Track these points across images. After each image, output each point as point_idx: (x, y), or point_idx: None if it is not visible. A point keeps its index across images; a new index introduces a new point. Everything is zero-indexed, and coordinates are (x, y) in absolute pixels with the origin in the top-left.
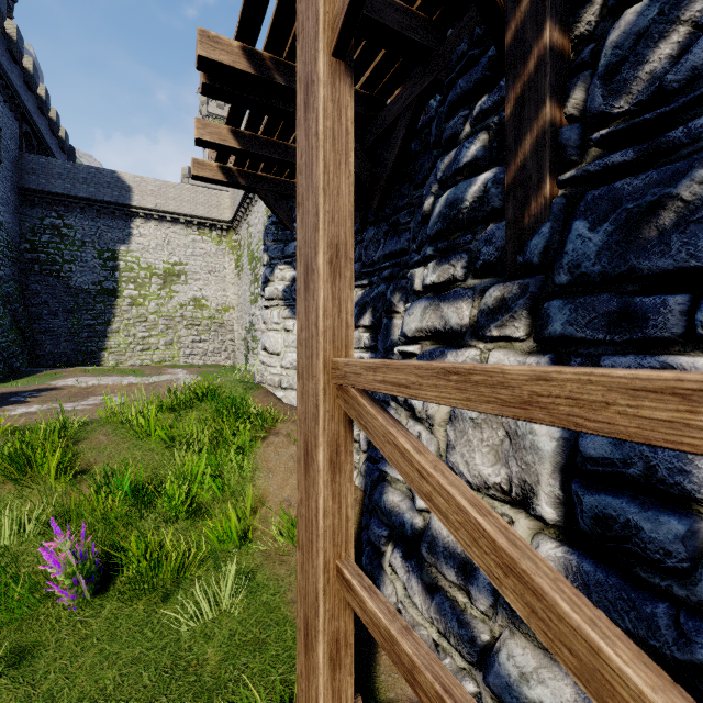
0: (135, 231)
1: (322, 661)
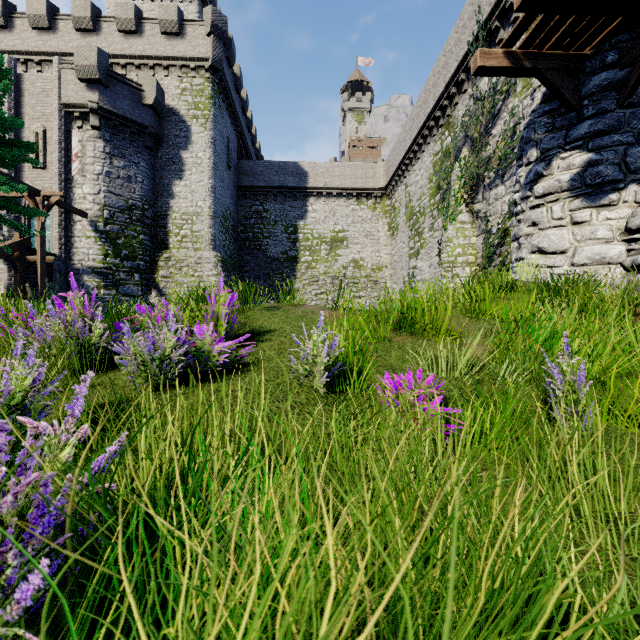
0: (310, 208)
1: None
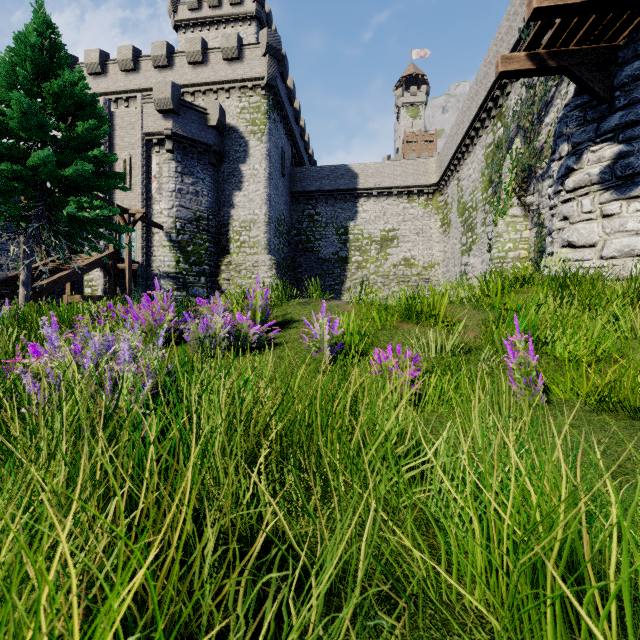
0: (360, 209)
1: None
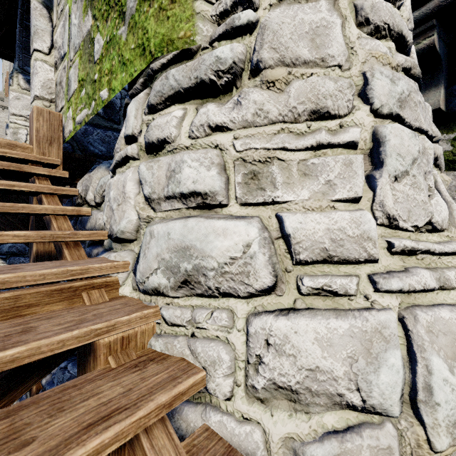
0: None
1: None
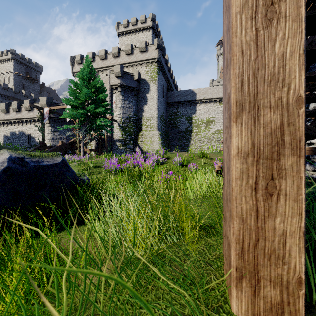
0: (197, 108)
1: None
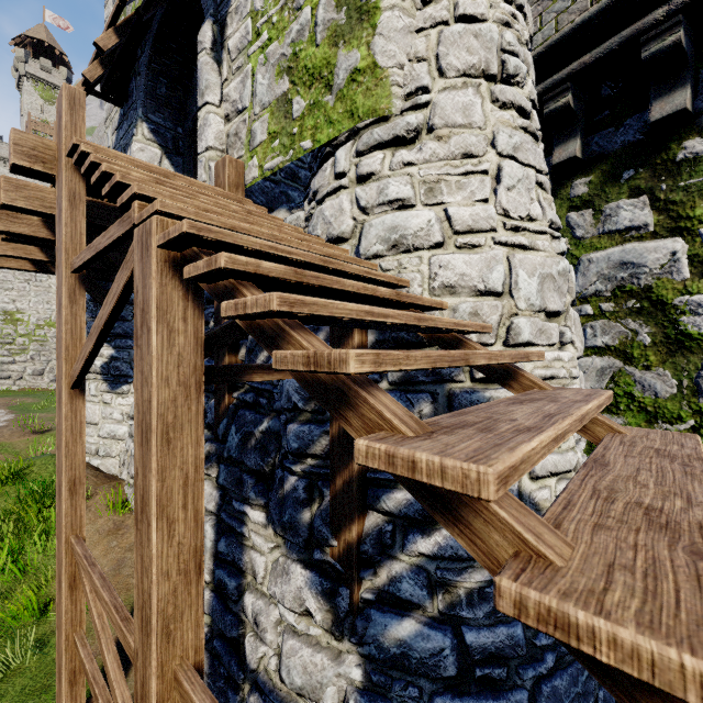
0: None
1: (64, 684)
